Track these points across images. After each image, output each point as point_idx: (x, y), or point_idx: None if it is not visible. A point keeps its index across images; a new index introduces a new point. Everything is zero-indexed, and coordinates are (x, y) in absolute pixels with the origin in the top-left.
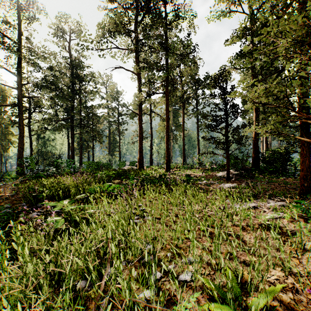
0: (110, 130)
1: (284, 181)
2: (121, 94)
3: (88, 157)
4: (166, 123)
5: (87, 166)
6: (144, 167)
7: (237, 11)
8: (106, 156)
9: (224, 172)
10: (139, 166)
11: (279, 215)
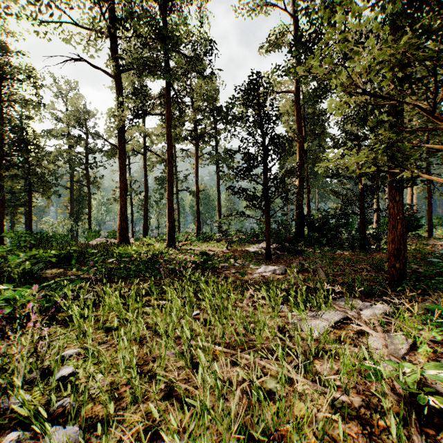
0: (73, 178)
1: (346, 256)
2: (92, 115)
3: (27, 224)
4: (169, 165)
5: (14, 240)
6: (129, 240)
7: (276, 6)
8: (64, 222)
9: (258, 245)
10: (120, 239)
11: (402, 344)
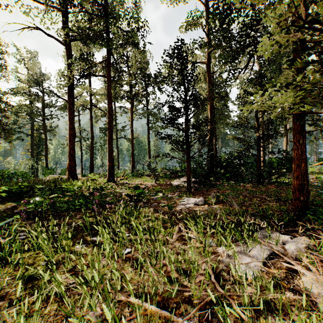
0: (34, 127)
1: (250, 189)
2: (49, 77)
3: None
4: (109, 116)
5: None
6: (76, 176)
7: None
8: (26, 162)
9: (179, 180)
10: (69, 176)
11: None
